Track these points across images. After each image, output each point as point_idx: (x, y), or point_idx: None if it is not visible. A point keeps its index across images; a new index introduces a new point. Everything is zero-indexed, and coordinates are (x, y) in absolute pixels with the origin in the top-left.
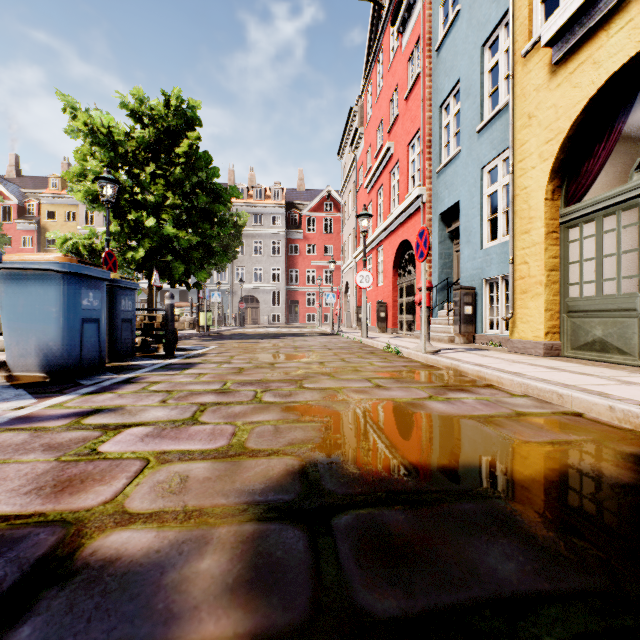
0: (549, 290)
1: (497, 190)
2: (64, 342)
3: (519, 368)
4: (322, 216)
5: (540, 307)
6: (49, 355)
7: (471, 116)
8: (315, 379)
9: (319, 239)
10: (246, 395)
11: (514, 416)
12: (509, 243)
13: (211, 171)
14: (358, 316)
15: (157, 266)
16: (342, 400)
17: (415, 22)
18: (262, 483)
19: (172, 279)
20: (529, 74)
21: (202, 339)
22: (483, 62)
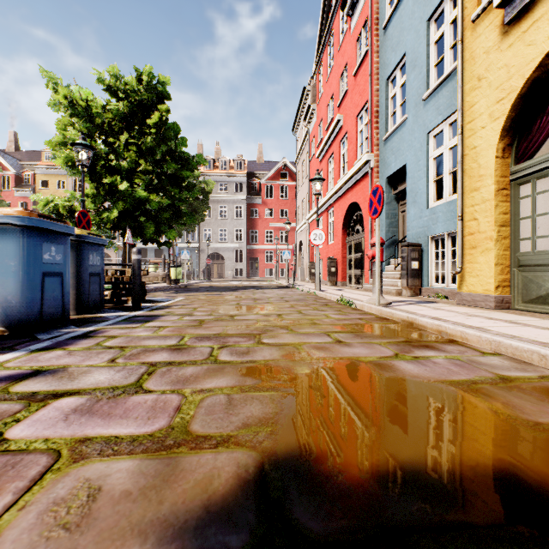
0: (499, 245)
1: (443, 153)
2: (23, 296)
3: (478, 322)
4: (279, 184)
5: (490, 261)
6: (8, 309)
7: (417, 86)
8: (273, 333)
9: (276, 204)
10: (201, 352)
11: (500, 382)
12: (458, 201)
13: (179, 141)
14: (311, 271)
15: (130, 226)
16: (303, 359)
17: (363, 5)
18: (201, 505)
19: (144, 237)
20: (479, 38)
21: (171, 291)
22: (429, 35)
